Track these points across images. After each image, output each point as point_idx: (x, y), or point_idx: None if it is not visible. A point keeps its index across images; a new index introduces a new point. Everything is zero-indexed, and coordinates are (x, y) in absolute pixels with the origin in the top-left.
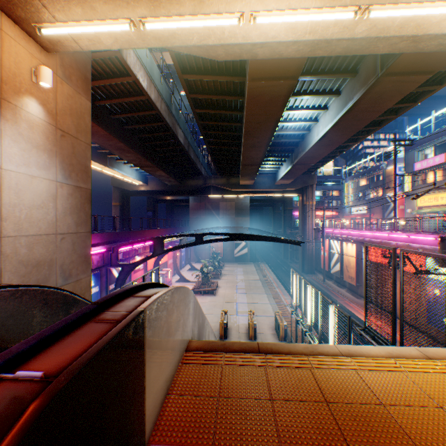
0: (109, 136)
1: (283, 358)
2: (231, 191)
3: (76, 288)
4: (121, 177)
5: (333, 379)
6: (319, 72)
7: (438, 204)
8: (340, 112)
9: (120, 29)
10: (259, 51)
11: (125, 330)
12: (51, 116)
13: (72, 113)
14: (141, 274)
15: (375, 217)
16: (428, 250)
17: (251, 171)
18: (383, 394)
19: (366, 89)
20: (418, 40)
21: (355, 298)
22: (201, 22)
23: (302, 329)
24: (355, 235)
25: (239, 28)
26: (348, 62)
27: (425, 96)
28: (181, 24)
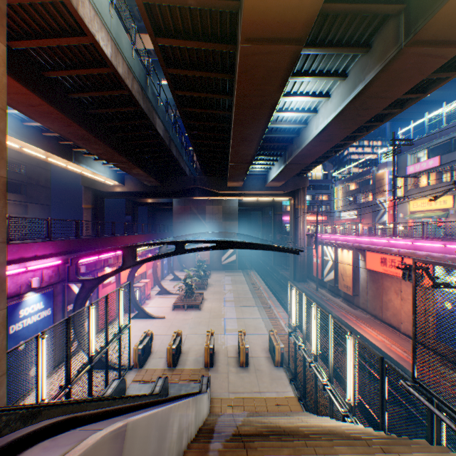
0: (66, 119)
1: None
2: (218, 193)
3: None
4: (92, 175)
5: None
6: (326, 45)
7: (432, 209)
8: (347, 98)
9: None
10: None
11: None
12: None
13: None
14: (112, 289)
15: (366, 222)
16: (436, 258)
17: (240, 170)
18: None
19: (384, 65)
20: None
21: (352, 309)
22: None
23: (304, 356)
24: (350, 241)
25: None
26: (361, 32)
27: (437, 85)
28: None
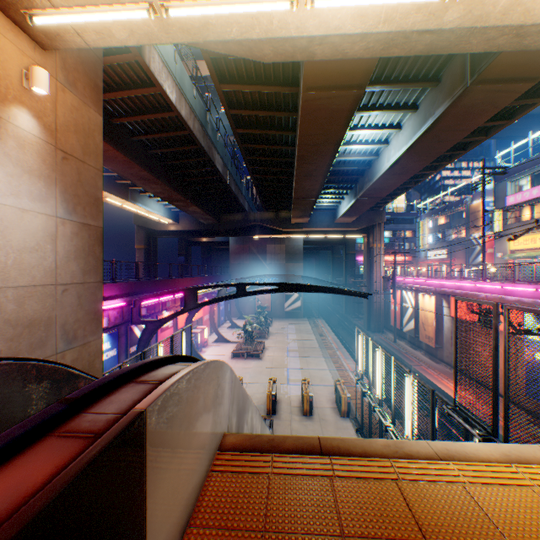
0: (130, 162)
1: (357, 463)
2: (281, 231)
3: (83, 353)
4: (146, 214)
5: (431, 499)
6: (392, 81)
7: (536, 247)
8: (417, 131)
9: (136, 17)
10: (317, 49)
11: (100, 458)
12: (49, 132)
13: (78, 129)
14: (169, 334)
15: (458, 262)
16: (527, 304)
17: (305, 206)
18: (510, 527)
19: (452, 101)
20: (523, 33)
21: (434, 363)
22: (241, 7)
23: (369, 403)
24: (433, 285)
25: (292, 16)
26: (429, 67)
27: (524, 111)
28: (216, 9)
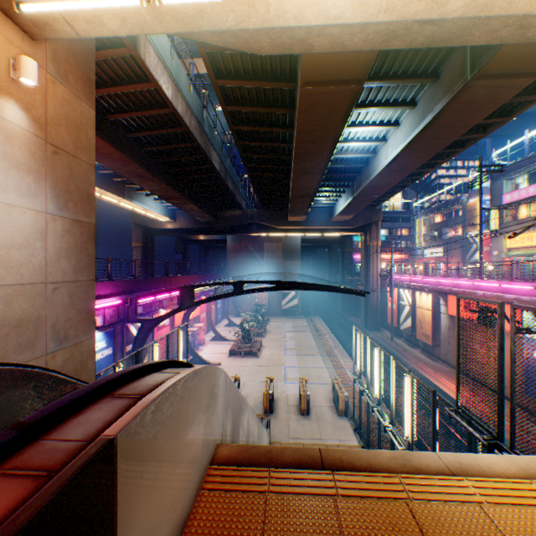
0: (126, 159)
1: (362, 480)
2: (278, 229)
3: (74, 353)
4: (143, 212)
5: (447, 524)
6: (390, 77)
7: (533, 245)
8: (416, 128)
9: (128, 4)
10: (316, 41)
11: (46, 512)
12: (39, 125)
13: (69, 123)
14: (166, 332)
15: (454, 260)
16: (525, 302)
17: (302, 204)
18: None
19: (451, 97)
20: (527, 25)
21: (431, 361)
22: None
23: (367, 402)
24: (430, 283)
25: (289, 4)
26: (428, 63)
27: (522, 108)
28: None
